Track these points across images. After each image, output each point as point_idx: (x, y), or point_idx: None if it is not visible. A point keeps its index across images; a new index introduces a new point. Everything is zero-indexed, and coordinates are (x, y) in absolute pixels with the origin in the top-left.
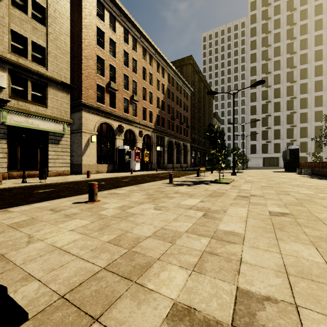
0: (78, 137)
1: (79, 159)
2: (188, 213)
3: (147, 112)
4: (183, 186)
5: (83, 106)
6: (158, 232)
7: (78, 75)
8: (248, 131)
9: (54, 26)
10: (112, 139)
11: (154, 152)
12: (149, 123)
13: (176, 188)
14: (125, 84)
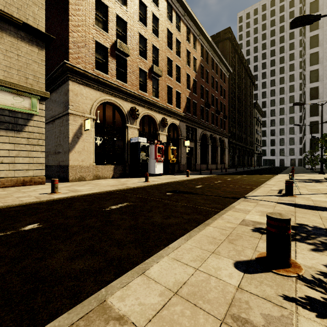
0: (65, 123)
1: (65, 158)
2: None
3: (173, 93)
4: None
5: (70, 71)
6: None
7: (65, 25)
8: (305, 121)
9: None
10: (122, 128)
11: (183, 148)
12: (177, 109)
13: None
14: (142, 49)
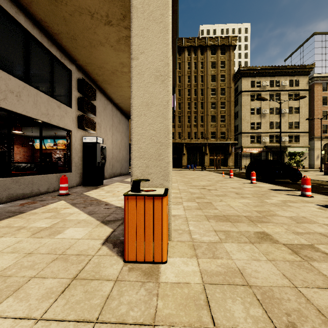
0: (312, 152)
1: (312, 162)
2: None
3: None
4: None
5: (314, 138)
6: None
7: (312, 124)
8: None
9: (302, 111)
10: None
11: None
12: None
13: None
14: None
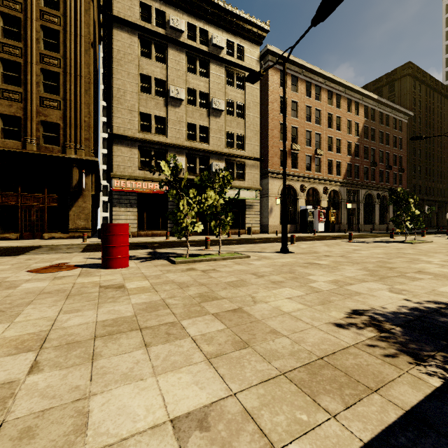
0: (265, 201)
1: (265, 220)
2: (344, 249)
3: (333, 164)
4: (359, 243)
5: (269, 173)
6: (325, 251)
7: (265, 146)
8: None
9: (249, 115)
10: (294, 199)
11: (343, 210)
12: (337, 177)
13: (351, 243)
14: (308, 140)
